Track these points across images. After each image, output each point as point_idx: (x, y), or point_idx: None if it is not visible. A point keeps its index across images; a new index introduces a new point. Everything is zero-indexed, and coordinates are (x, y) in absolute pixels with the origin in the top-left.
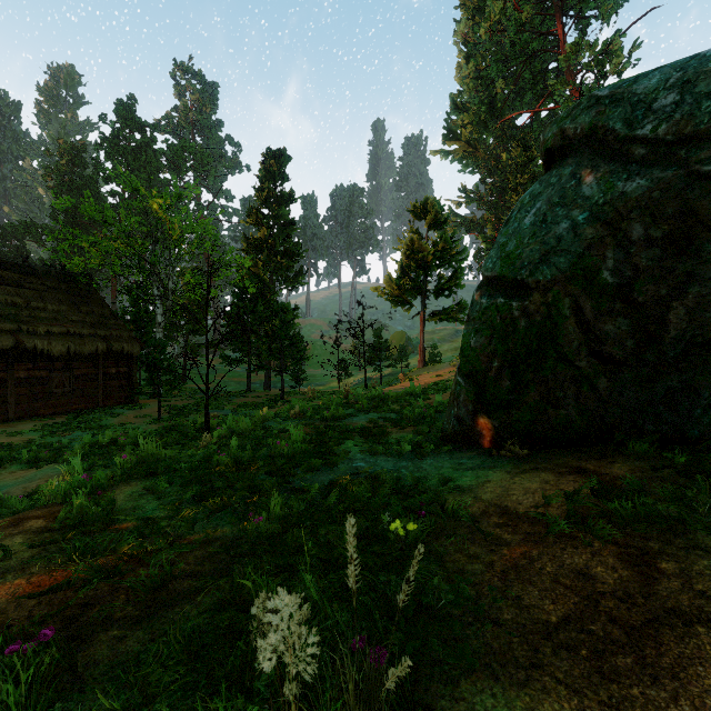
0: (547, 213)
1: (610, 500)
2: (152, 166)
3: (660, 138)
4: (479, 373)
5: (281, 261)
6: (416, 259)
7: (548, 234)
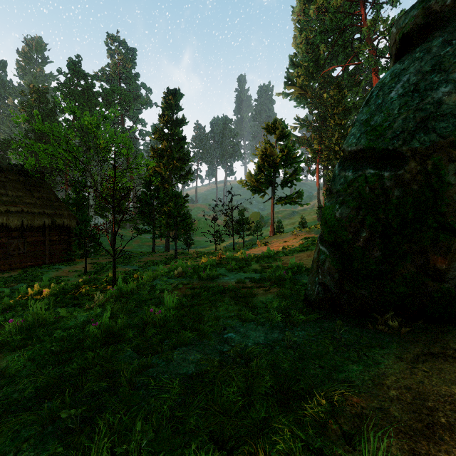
0: (418, 83)
1: None
2: (92, 102)
3: None
4: (345, 243)
5: (176, 164)
6: (268, 161)
7: (424, 101)
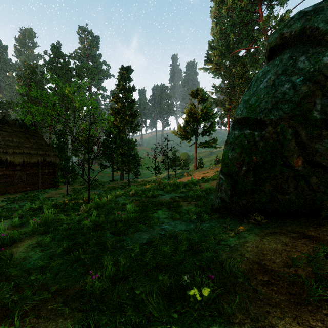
0: (275, 80)
1: None
2: (68, 75)
3: None
4: (234, 173)
5: (128, 119)
6: (192, 117)
7: (276, 92)
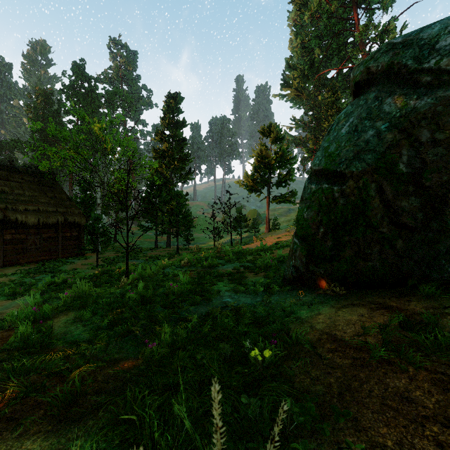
0: (358, 125)
1: (417, 333)
2: (95, 104)
3: (442, 68)
4: (310, 236)
5: (177, 164)
6: (263, 162)
7: (359, 139)
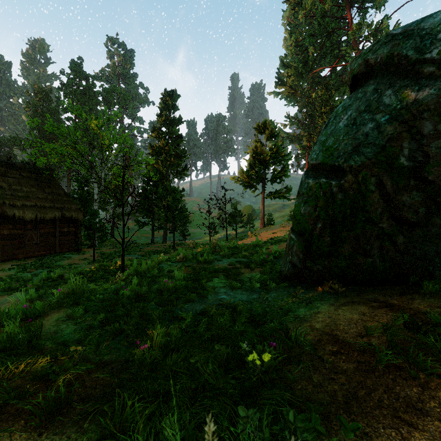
0: (356, 118)
1: (426, 335)
2: (93, 101)
3: None
4: (307, 232)
5: (173, 161)
6: (258, 159)
7: (358, 132)
